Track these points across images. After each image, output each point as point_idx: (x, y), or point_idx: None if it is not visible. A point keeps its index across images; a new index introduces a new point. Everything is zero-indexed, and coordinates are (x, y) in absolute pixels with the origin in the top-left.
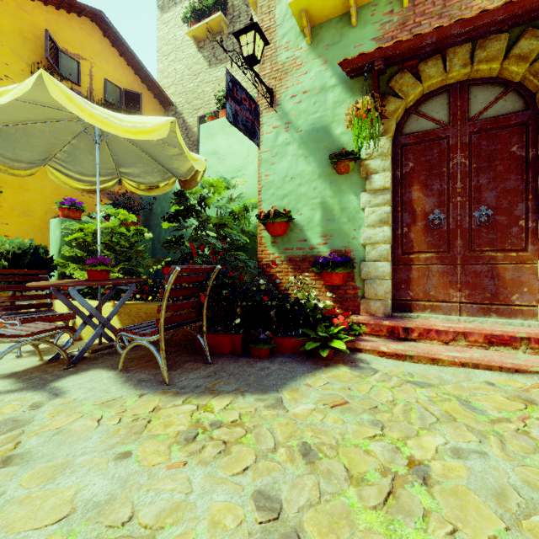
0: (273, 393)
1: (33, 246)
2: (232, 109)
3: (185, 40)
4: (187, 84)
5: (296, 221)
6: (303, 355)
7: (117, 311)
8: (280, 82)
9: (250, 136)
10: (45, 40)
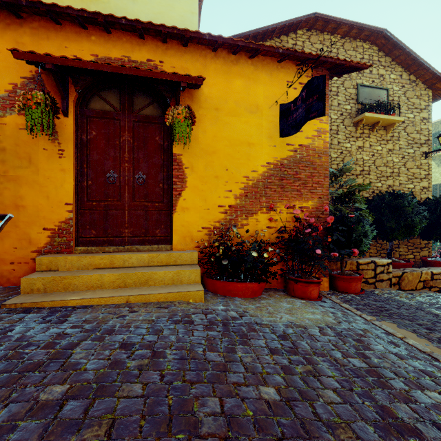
0: None
1: None
2: None
3: None
4: None
5: None
6: None
7: None
8: None
9: None
10: None
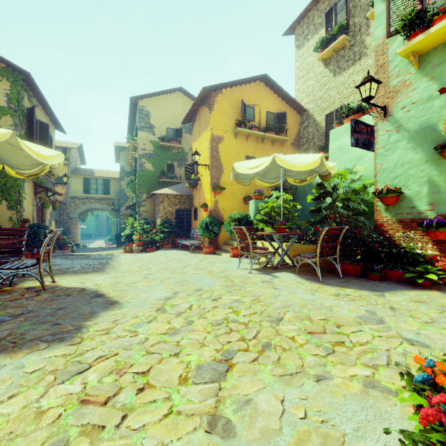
0: (379, 292)
1: (245, 215)
2: (355, 138)
3: (315, 63)
4: (316, 94)
5: (405, 194)
6: (406, 283)
7: (290, 247)
8: (391, 100)
9: (367, 148)
10: (241, 105)
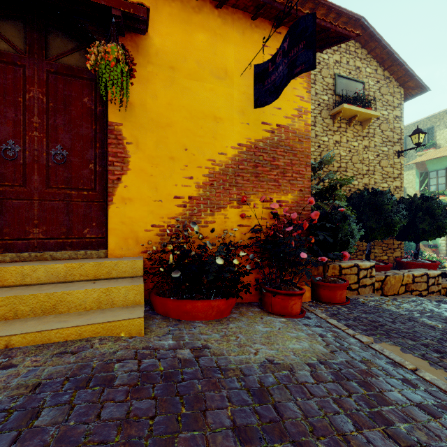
0: None
1: None
2: None
3: None
4: None
5: None
6: None
7: None
8: None
9: None
10: None
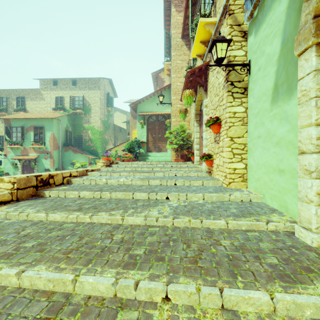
0: None
1: None
2: None
3: None
4: None
5: (10, 174)
6: None
7: None
8: (7, 153)
9: None
10: None
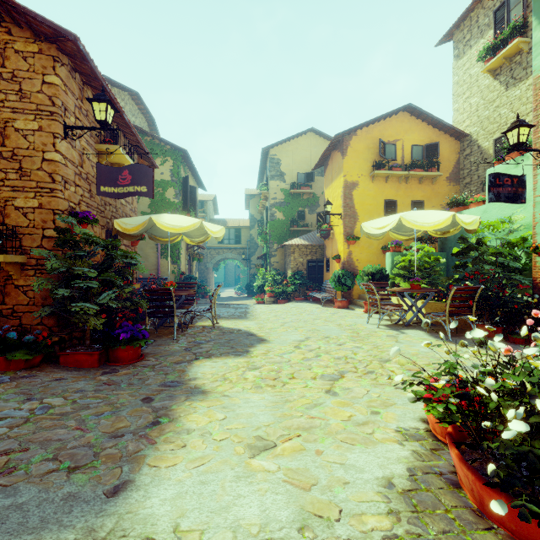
0: None
1: (380, 268)
2: (494, 193)
3: (480, 75)
4: (482, 113)
5: None
6: None
7: (424, 305)
8: None
9: (512, 201)
10: (378, 145)
